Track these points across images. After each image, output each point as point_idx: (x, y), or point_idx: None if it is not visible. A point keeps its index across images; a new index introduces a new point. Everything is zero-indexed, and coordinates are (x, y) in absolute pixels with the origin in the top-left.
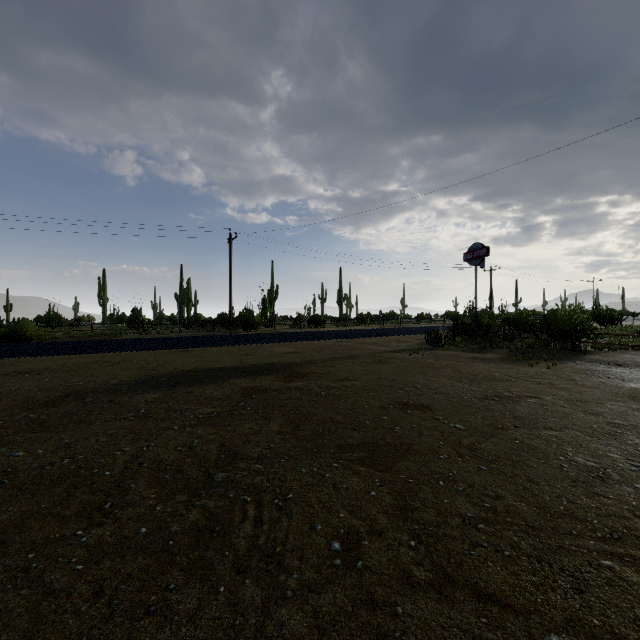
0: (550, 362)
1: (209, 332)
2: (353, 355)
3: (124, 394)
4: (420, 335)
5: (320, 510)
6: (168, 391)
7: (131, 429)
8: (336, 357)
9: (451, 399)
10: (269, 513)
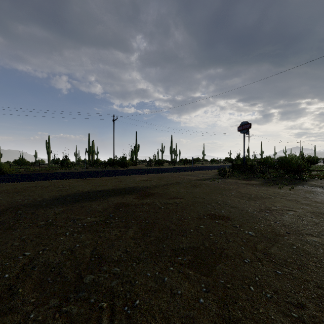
0: (289, 186)
1: (102, 168)
2: (179, 182)
3: (42, 208)
4: (214, 170)
5: (160, 322)
6: (70, 206)
7: (38, 234)
8: (170, 183)
9: (241, 212)
10: (119, 323)
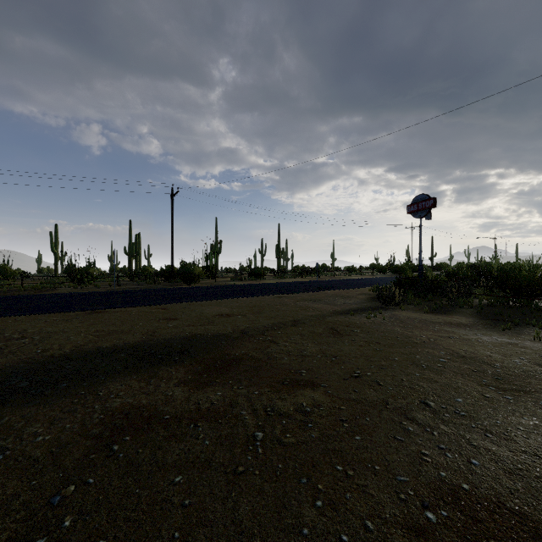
0: None
1: (149, 285)
2: (298, 319)
3: None
4: (360, 288)
5: None
6: None
7: None
8: (278, 323)
9: None
10: None
